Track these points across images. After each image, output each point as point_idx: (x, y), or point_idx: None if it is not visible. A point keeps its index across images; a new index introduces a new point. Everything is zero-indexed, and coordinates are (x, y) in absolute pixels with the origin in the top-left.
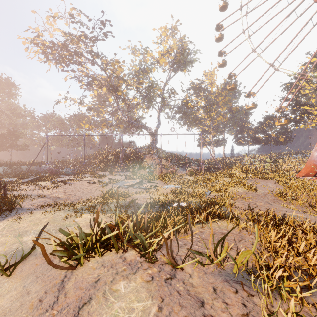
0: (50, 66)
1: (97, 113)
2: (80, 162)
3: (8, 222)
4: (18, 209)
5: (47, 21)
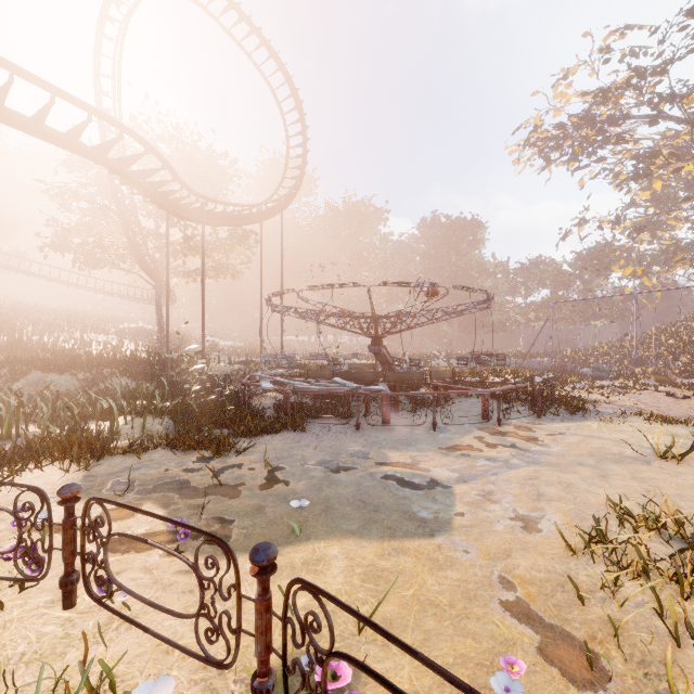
0: (550, 171)
1: (652, 233)
2: (612, 353)
3: (596, 422)
4: (591, 411)
5: (555, 94)
